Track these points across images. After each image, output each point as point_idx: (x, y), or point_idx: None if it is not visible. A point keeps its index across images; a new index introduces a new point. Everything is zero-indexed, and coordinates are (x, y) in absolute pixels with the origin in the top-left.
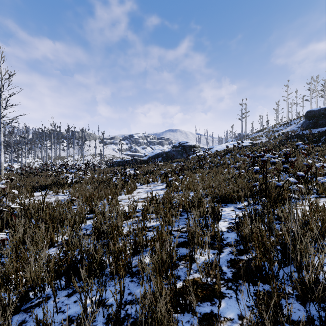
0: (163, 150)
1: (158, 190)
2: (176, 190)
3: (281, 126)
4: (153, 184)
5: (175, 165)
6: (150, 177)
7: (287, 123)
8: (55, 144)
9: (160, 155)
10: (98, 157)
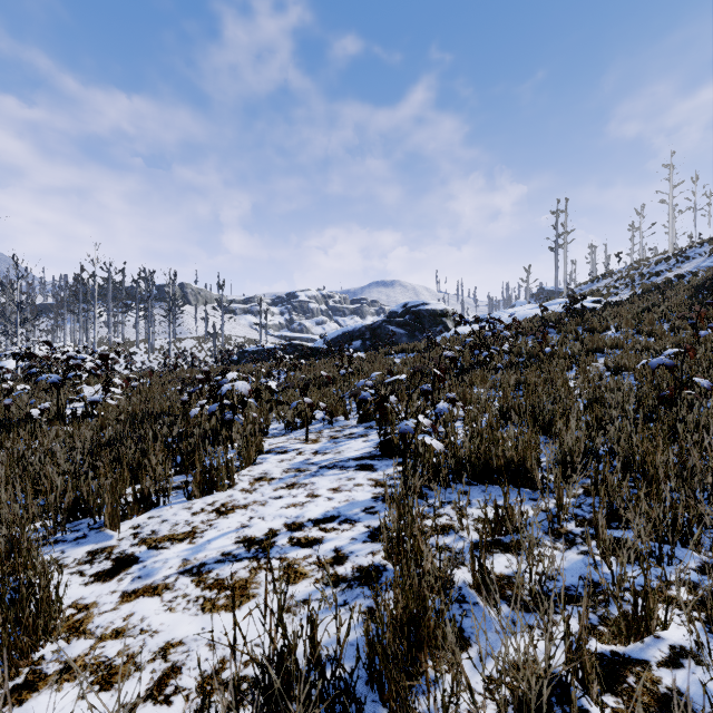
0: (364, 323)
1: (346, 470)
2: (433, 479)
3: (660, 262)
4: (331, 427)
5: (402, 360)
6: (316, 405)
7: (674, 256)
8: (110, 312)
9: (357, 335)
10: (211, 342)
